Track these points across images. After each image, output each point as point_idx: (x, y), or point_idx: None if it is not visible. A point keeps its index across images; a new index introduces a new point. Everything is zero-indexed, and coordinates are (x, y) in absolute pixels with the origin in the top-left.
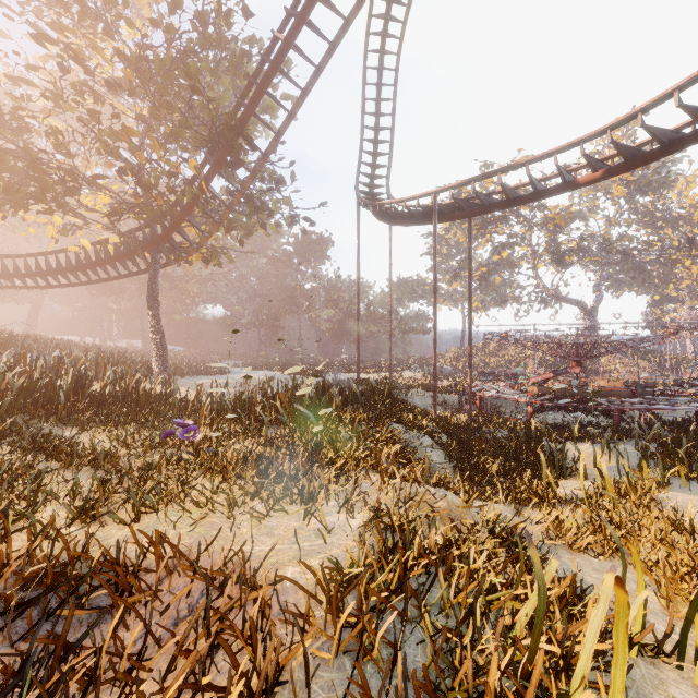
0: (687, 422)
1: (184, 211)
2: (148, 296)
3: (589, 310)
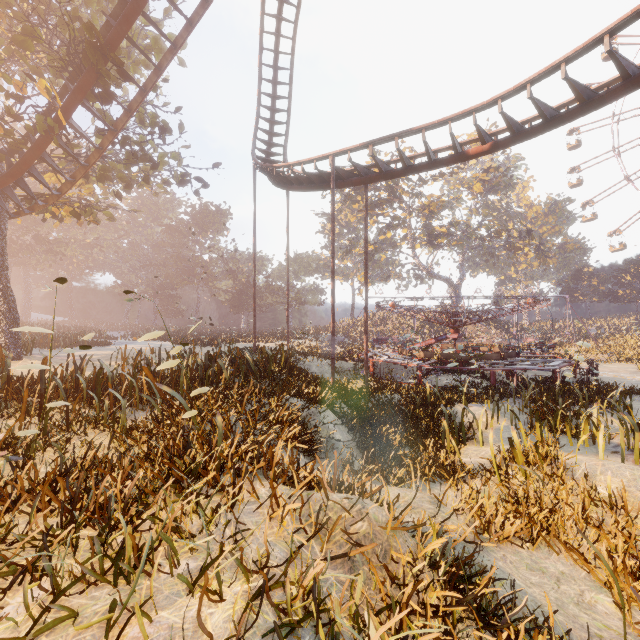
0: (549, 380)
1: (36, 145)
2: None
3: (455, 286)
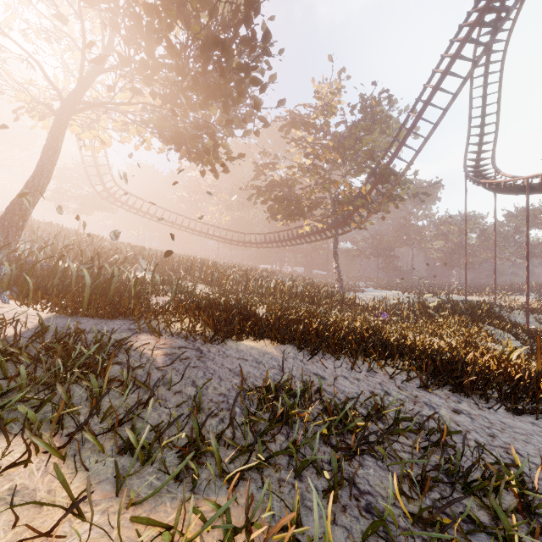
0: None
1: (356, 209)
2: (333, 251)
3: None
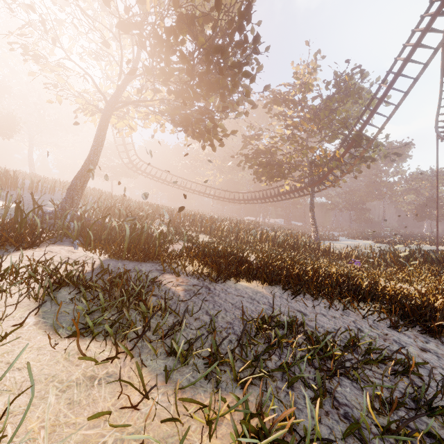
0: None
1: (330, 170)
2: (310, 206)
3: None
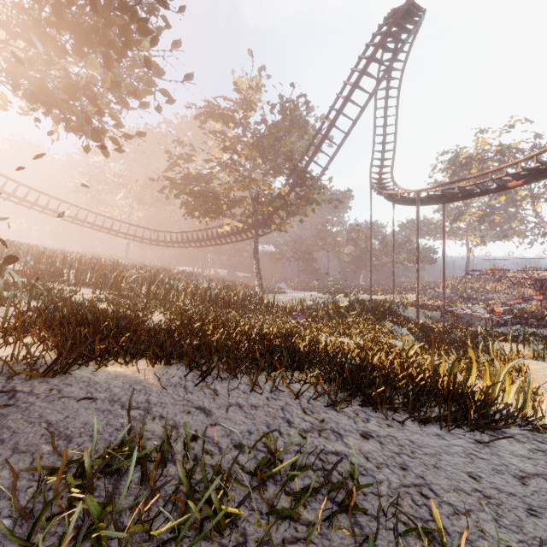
0: None
1: (275, 210)
2: (254, 252)
3: None
